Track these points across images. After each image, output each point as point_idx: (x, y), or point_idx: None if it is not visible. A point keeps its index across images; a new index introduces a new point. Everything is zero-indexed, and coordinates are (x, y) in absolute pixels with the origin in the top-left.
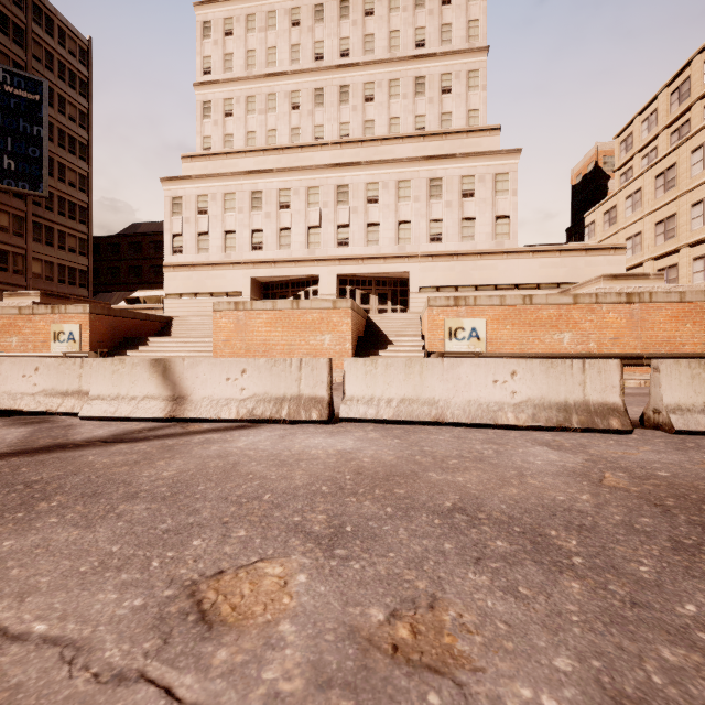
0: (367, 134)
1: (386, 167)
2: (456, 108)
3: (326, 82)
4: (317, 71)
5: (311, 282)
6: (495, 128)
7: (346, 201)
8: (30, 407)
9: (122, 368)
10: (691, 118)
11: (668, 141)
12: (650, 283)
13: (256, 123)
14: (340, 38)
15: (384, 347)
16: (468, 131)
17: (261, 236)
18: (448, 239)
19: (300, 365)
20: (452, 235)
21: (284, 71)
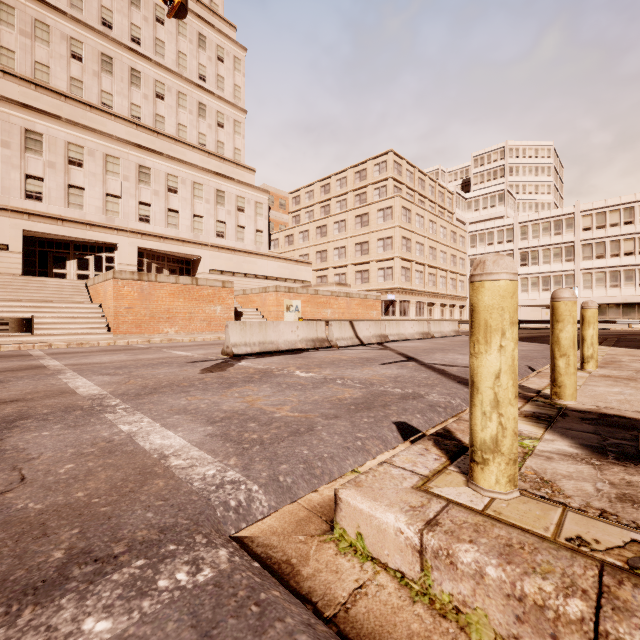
0: (158, 127)
1: (184, 167)
2: (227, 142)
3: (116, 54)
4: (106, 37)
5: (104, 248)
6: (253, 169)
7: (148, 182)
8: (305, 346)
9: (341, 325)
10: (331, 204)
11: (319, 210)
12: (348, 288)
13: (15, 42)
14: (132, 22)
15: (241, 315)
16: (238, 164)
17: (40, 185)
18: (229, 238)
19: (380, 323)
20: (231, 235)
21: (63, 9)
